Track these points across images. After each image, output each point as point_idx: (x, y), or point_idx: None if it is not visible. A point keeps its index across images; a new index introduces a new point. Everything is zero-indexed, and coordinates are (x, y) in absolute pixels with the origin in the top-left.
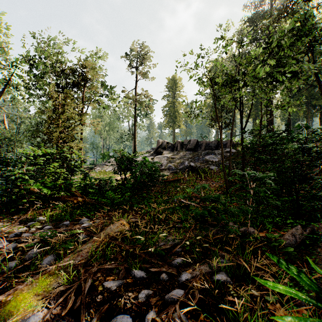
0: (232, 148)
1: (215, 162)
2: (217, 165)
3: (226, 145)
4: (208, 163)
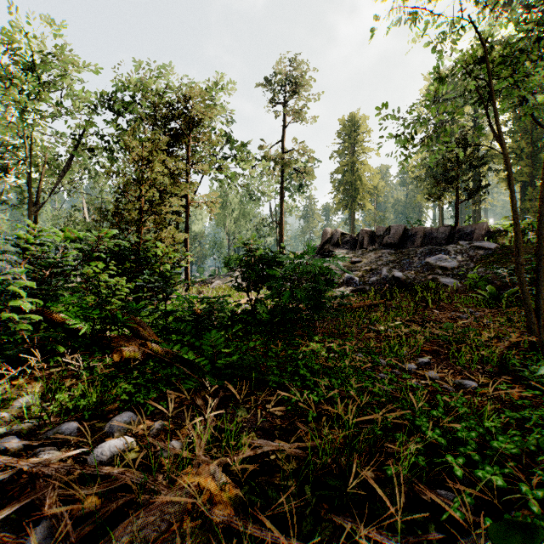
0: (486, 240)
1: (450, 270)
2: (456, 275)
3: (471, 235)
4: (434, 272)
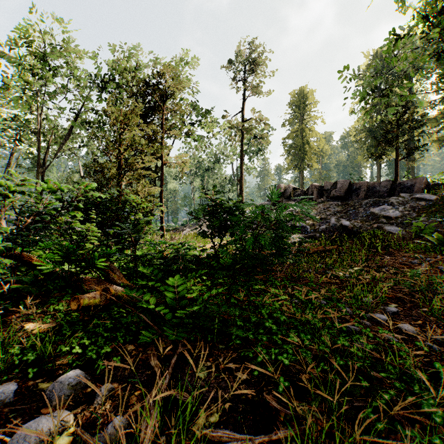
0: (425, 192)
1: (394, 219)
2: (400, 224)
3: (411, 188)
4: (379, 221)
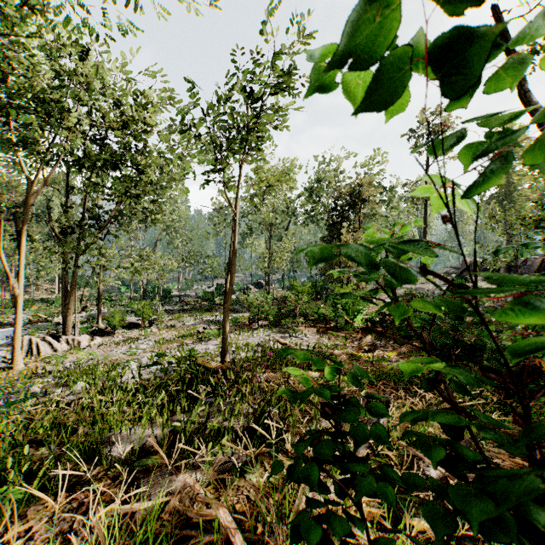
0: None
1: None
2: None
3: None
4: None
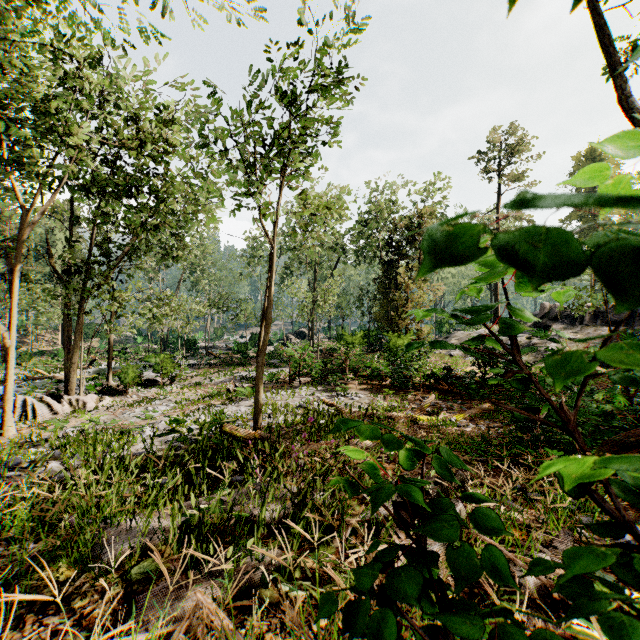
0: None
1: None
2: None
3: None
4: None
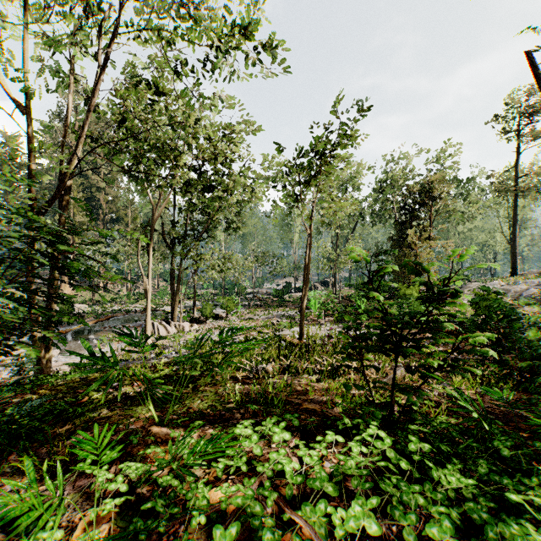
0: None
1: None
2: None
3: None
4: None
